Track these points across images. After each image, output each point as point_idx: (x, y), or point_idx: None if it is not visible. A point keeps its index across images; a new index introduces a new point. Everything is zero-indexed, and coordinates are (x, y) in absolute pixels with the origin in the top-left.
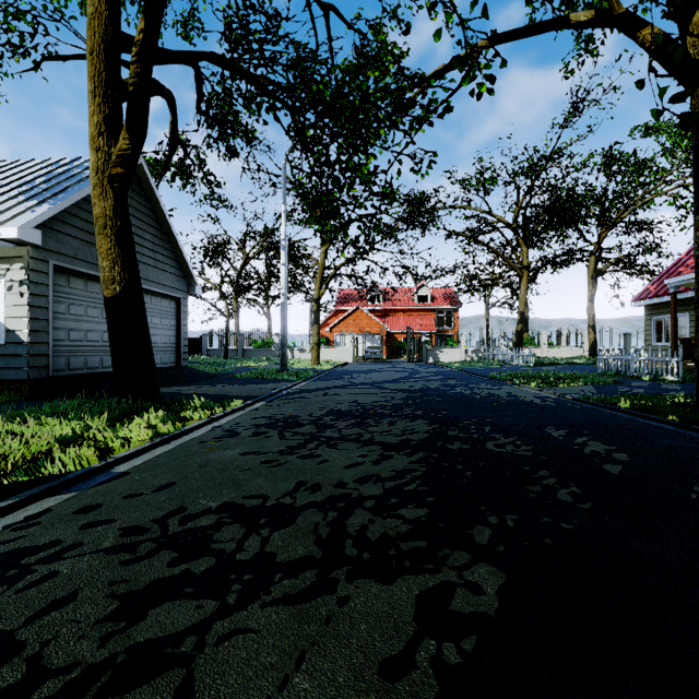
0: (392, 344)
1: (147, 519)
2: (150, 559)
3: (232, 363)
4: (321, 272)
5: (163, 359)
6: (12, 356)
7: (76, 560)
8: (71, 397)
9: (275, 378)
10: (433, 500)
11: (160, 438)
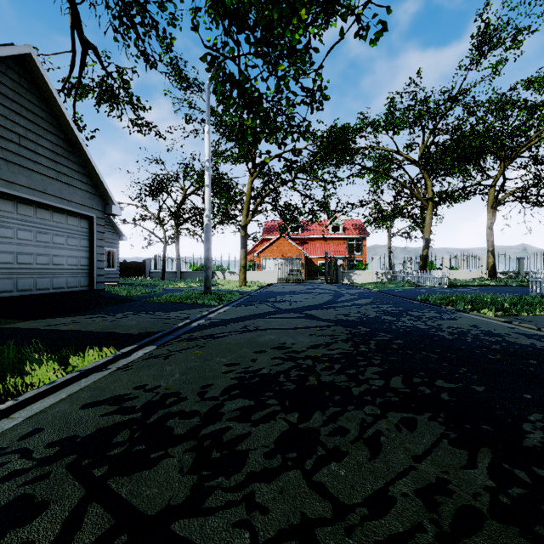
0: (310, 267)
1: None
2: None
3: (164, 284)
4: (248, 201)
5: (70, 283)
6: None
7: None
8: None
9: (196, 302)
10: None
11: None
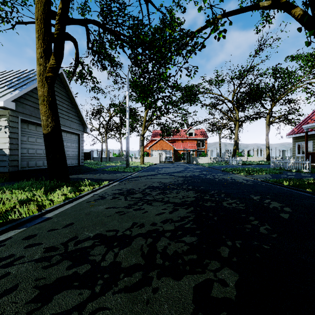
0: (177, 155)
1: (58, 242)
2: (57, 265)
3: (104, 163)
4: (144, 122)
5: (72, 162)
6: (1, 161)
7: (20, 266)
8: (28, 180)
9: (123, 170)
10: (199, 232)
11: (68, 200)
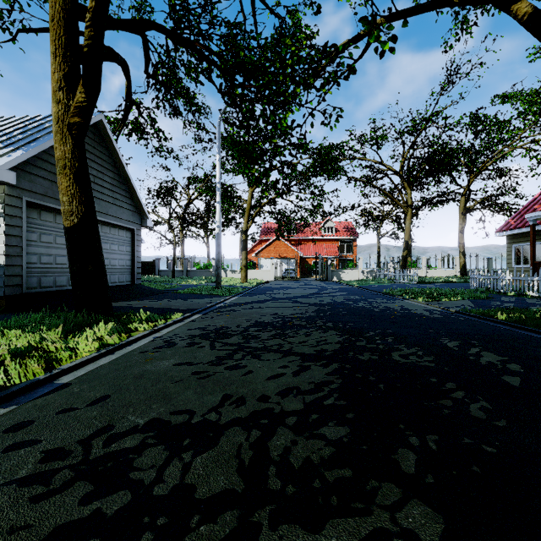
0: (304, 266)
1: (73, 439)
2: (62, 494)
3: (177, 281)
4: (248, 209)
5: (120, 279)
6: None
7: None
8: (39, 310)
9: (211, 294)
10: (352, 417)
11: (105, 349)
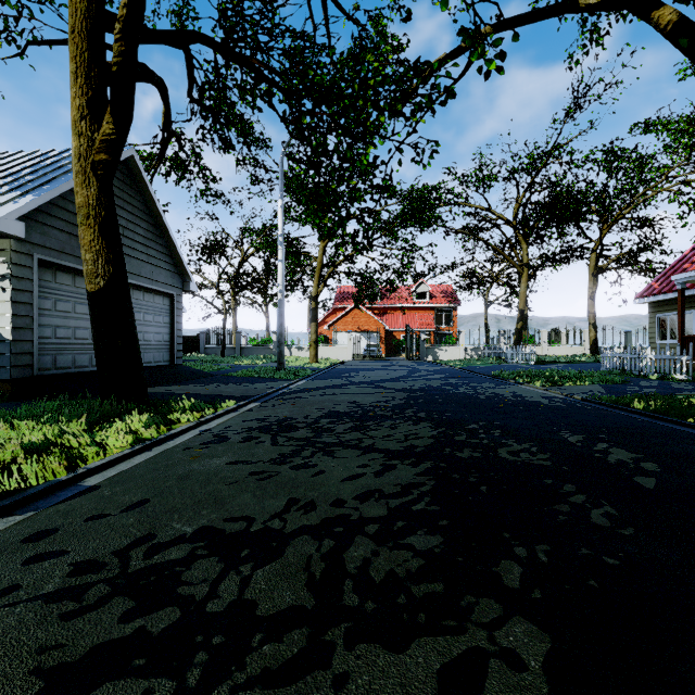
0: (391, 342)
1: (107, 550)
2: (98, 611)
3: (229, 361)
4: (319, 269)
5: (156, 358)
6: None
7: (6, 612)
8: (55, 397)
9: (272, 377)
10: (446, 524)
11: (141, 444)
